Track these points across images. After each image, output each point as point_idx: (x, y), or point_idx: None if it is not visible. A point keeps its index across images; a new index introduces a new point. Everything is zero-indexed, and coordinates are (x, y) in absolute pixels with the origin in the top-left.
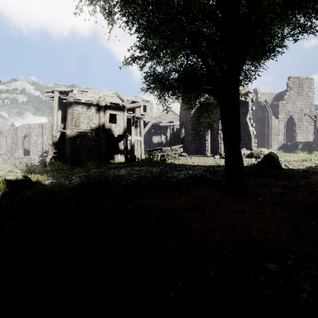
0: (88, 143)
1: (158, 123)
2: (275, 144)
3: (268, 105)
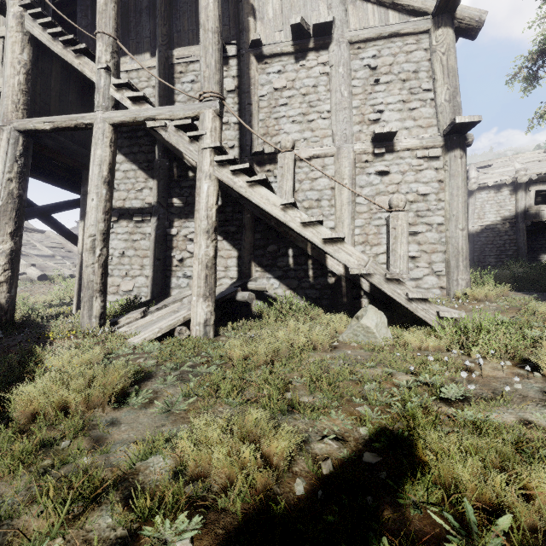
0: (497, 239)
1: None
2: None
3: None
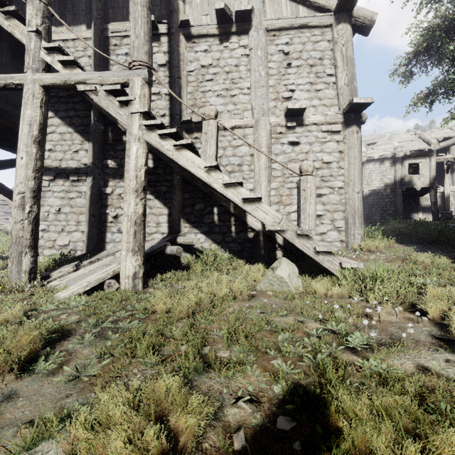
0: (381, 201)
1: None
2: None
3: None
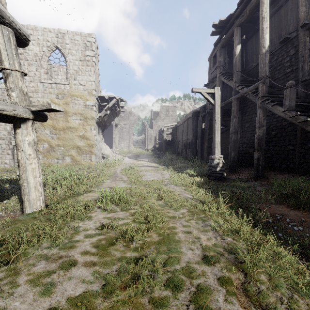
0: None
1: None
2: (151, 145)
3: (145, 122)
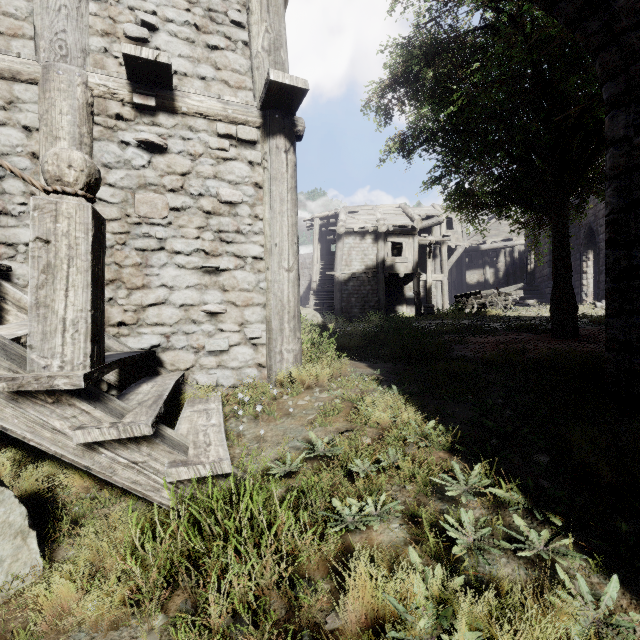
0: (362, 288)
1: (478, 246)
2: None
3: None
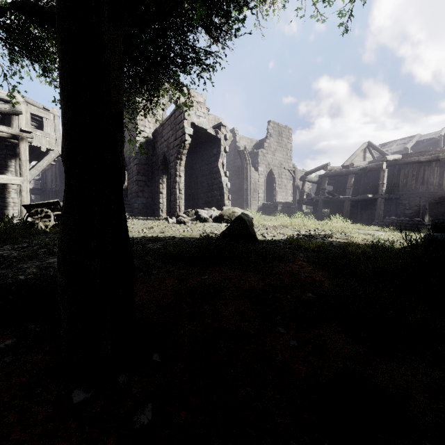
0: None
1: None
2: (255, 204)
3: (247, 151)
